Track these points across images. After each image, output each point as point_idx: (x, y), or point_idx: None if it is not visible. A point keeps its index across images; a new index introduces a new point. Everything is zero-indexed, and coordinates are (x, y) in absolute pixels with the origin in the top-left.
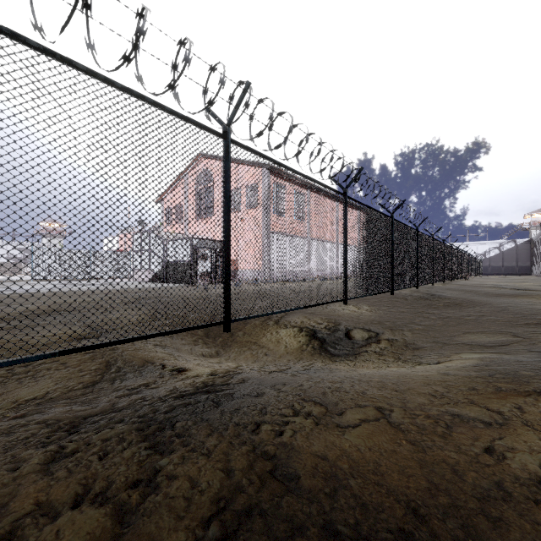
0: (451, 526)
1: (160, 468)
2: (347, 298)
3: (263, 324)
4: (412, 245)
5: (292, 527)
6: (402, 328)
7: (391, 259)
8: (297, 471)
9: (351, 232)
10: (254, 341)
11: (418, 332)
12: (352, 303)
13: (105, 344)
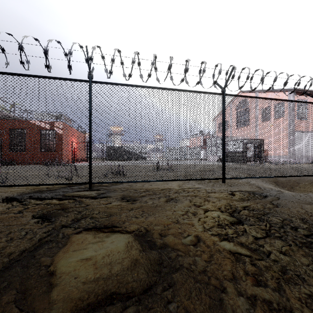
0: None
1: None
2: None
3: (311, 184)
4: None
5: None
6: None
7: None
8: None
9: None
10: (309, 191)
11: None
12: None
13: (283, 176)
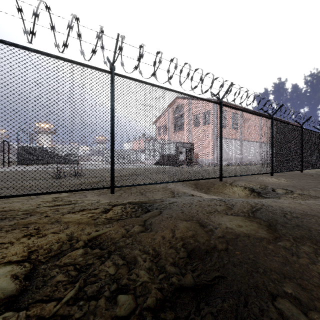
0: (317, 213)
1: (231, 203)
2: (273, 172)
3: (223, 185)
4: (317, 143)
5: (274, 210)
6: (308, 190)
7: (301, 151)
8: (271, 205)
9: (275, 138)
10: (221, 192)
11: (319, 192)
12: (274, 177)
13: (188, 180)
